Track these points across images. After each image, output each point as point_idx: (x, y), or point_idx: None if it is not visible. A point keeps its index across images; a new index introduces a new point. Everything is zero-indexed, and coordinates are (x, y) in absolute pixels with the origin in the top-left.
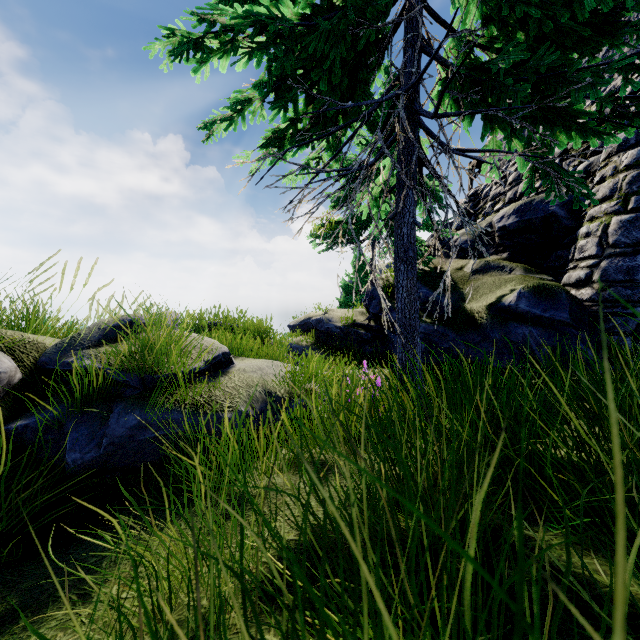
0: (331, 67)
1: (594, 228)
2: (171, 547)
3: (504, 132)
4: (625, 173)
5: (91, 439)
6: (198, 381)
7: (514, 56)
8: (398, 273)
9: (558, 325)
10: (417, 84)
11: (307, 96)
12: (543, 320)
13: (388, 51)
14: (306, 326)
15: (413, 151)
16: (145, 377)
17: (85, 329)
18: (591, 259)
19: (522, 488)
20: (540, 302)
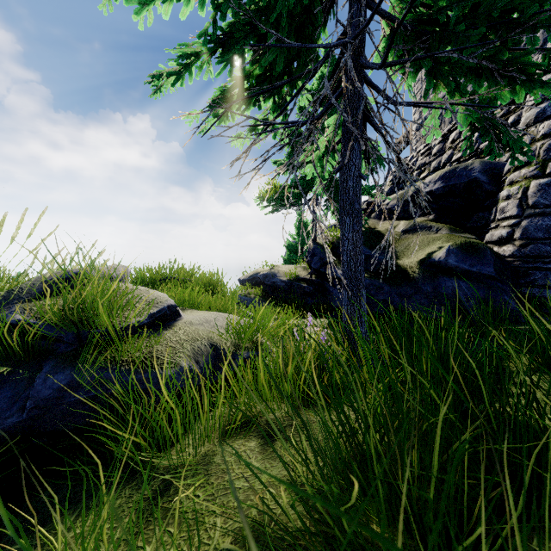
0: (277, 21)
1: (514, 191)
2: (80, 549)
3: (448, 87)
4: (542, 141)
5: (14, 402)
6: (140, 335)
7: (464, 2)
8: (344, 226)
9: (484, 279)
10: (362, 39)
11: (253, 52)
12: (470, 274)
13: (335, 1)
14: (254, 280)
15: (358, 105)
16: (81, 332)
17: (26, 282)
18: (512, 219)
19: (508, 471)
20: (467, 258)
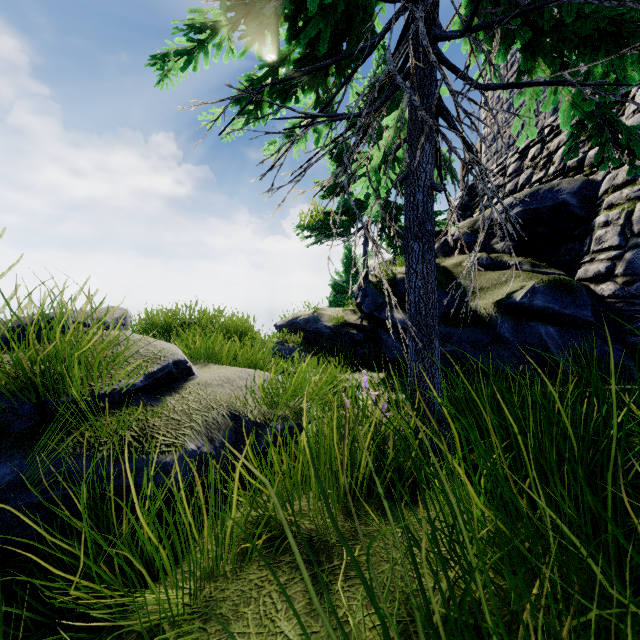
0: None
1: (614, 216)
2: None
3: (551, 67)
4: None
5: None
6: (131, 404)
7: None
8: (410, 254)
9: (579, 324)
10: (435, 3)
11: (289, 25)
12: (562, 319)
13: None
14: (294, 326)
15: (430, 91)
16: (44, 401)
17: None
18: (612, 250)
19: None
20: (558, 298)
